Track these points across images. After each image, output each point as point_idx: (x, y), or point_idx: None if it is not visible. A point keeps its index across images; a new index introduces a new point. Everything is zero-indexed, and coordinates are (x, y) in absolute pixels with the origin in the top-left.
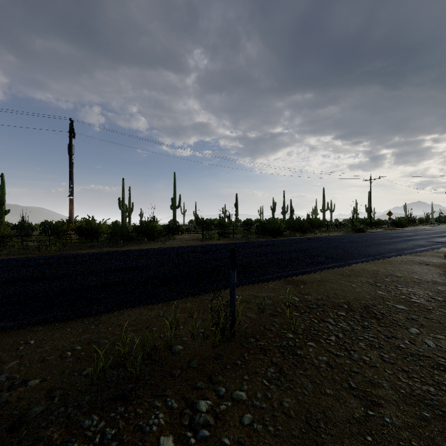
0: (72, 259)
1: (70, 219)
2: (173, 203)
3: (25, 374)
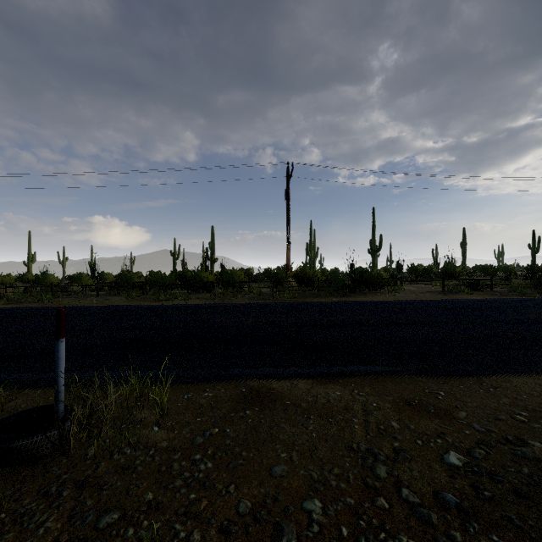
0: (321, 307)
1: (287, 266)
2: (371, 245)
3: (500, 430)
